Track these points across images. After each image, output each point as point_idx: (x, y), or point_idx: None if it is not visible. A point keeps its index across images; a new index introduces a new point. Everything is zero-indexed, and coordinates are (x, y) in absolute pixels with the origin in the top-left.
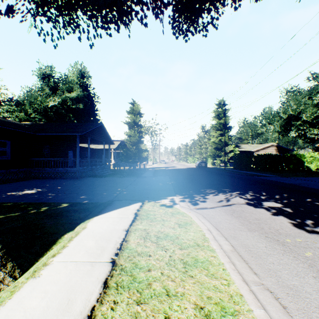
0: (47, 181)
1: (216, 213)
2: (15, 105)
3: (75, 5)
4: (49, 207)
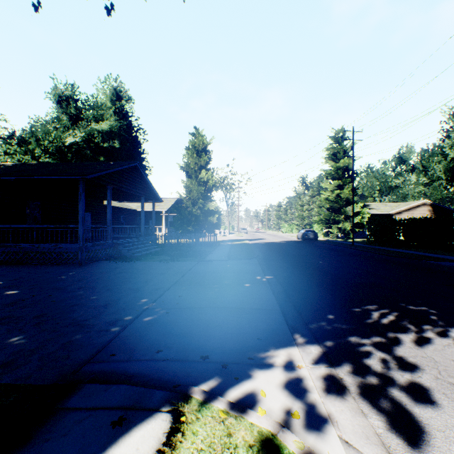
0: (13, 271)
1: None
2: (18, 145)
3: None
4: None
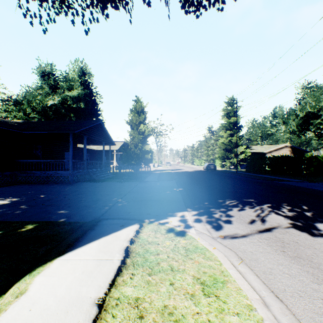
0: (33, 187)
1: (256, 247)
2: (14, 105)
3: None
4: (3, 231)
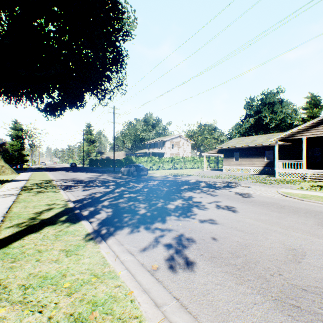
0: None
1: (53, 172)
2: None
3: None
4: None
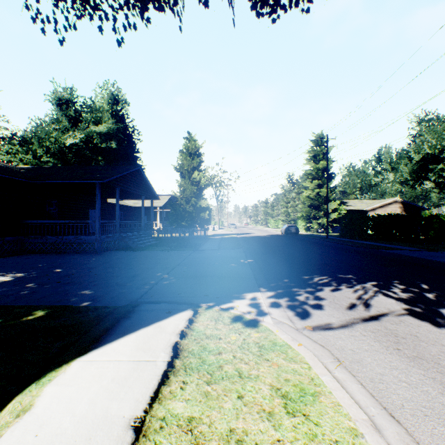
0: (45, 258)
1: (359, 343)
2: (20, 145)
3: None
4: (2, 320)
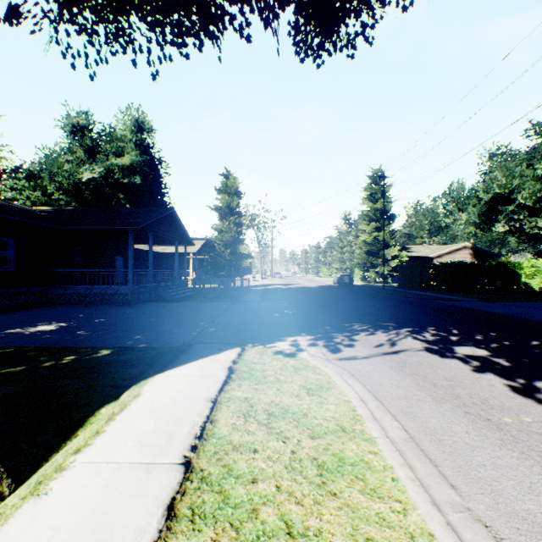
0: (77, 309)
1: (373, 367)
2: (26, 179)
3: (125, 4)
4: (77, 356)
